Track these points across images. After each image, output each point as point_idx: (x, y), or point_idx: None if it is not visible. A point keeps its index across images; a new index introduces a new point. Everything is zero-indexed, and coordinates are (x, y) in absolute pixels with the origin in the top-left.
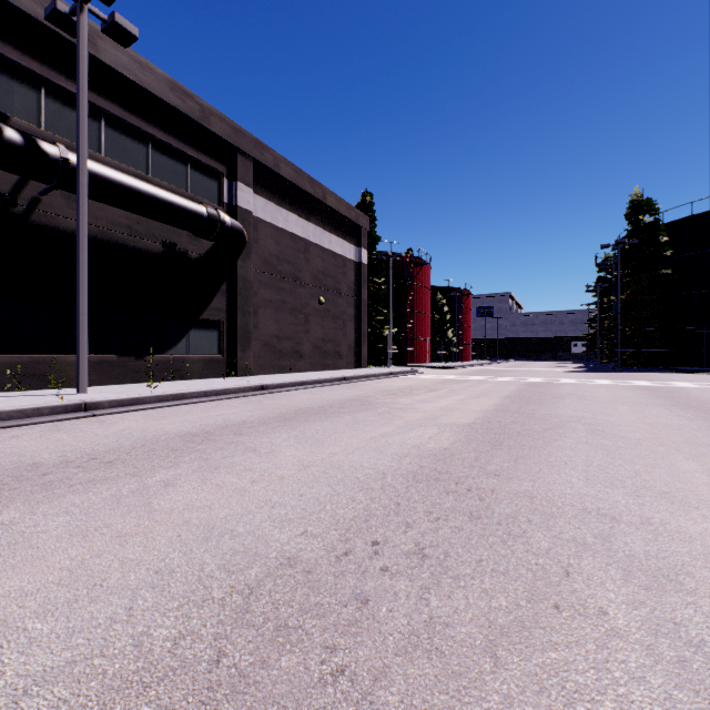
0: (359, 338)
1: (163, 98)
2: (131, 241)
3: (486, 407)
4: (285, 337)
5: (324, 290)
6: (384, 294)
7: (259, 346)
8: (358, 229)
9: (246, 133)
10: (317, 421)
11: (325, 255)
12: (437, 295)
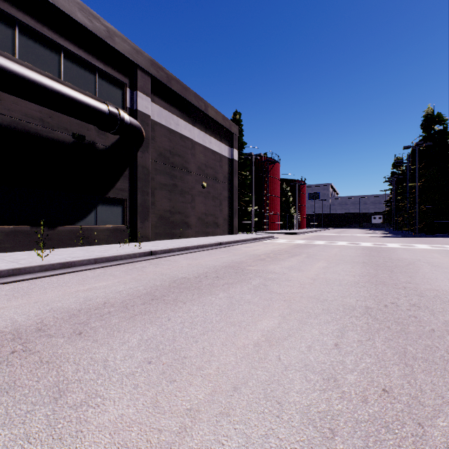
0: (232, 213)
1: (72, 16)
2: (43, 131)
3: (358, 278)
4: (176, 212)
5: (206, 177)
6: (248, 183)
7: (155, 218)
8: (231, 134)
9: (145, 54)
10: (187, 301)
11: (207, 152)
12: (283, 184)
